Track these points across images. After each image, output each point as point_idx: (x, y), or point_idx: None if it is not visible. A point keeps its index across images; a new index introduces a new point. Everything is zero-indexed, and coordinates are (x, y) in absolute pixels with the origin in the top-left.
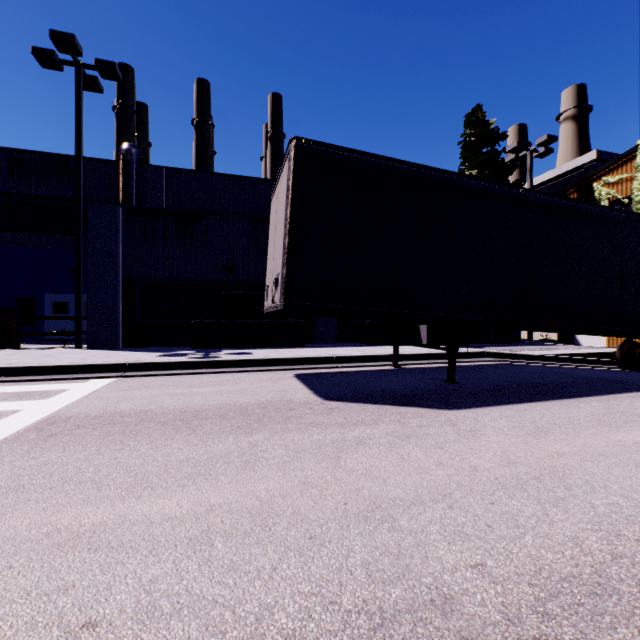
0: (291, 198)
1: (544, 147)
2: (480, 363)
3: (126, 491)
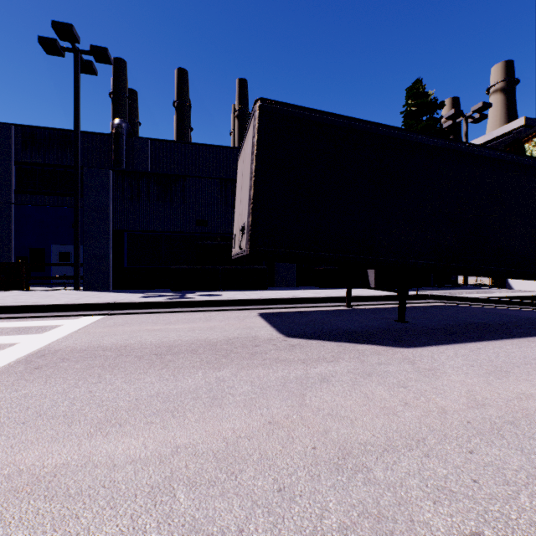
0: (256, 153)
1: (479, 113)
2: (424, 304)
3: (95, 428)
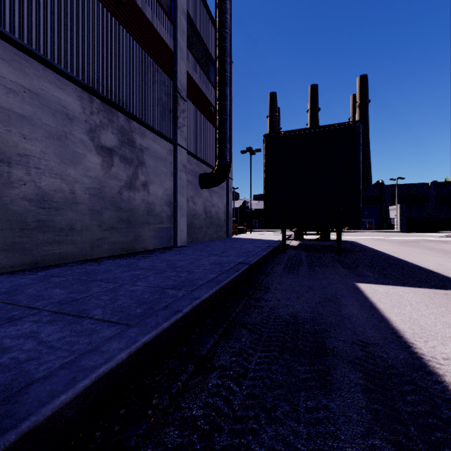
0: None
1: None
2: None
3: None
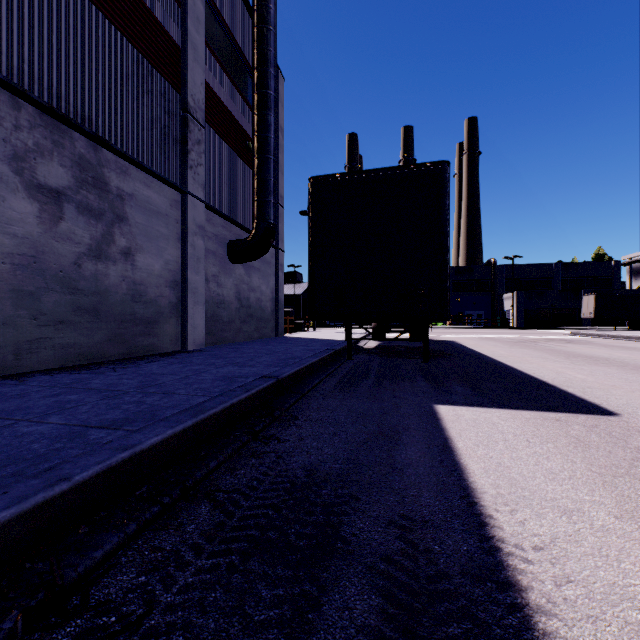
0: (595, 302)
1: None
2: None
3: None
